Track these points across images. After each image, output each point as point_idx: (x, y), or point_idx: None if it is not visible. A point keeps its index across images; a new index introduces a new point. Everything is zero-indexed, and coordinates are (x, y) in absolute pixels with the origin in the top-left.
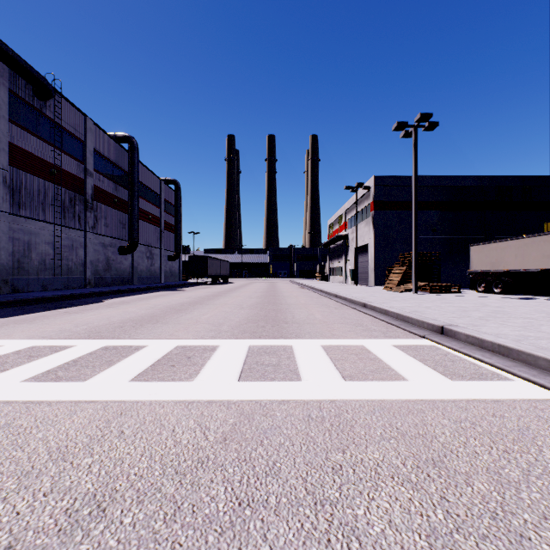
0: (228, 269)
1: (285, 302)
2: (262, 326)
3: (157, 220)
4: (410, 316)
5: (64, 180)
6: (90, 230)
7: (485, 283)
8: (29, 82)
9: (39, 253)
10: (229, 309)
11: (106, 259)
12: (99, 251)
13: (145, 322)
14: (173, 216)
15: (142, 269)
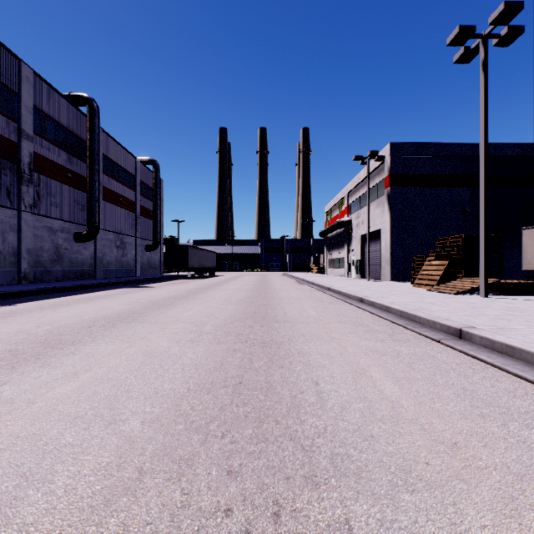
0: (214, 260)
1: (284, 313)
2: None
3: (131, 204)
4: None
5: None
6: (27, 209)
7: None
8: None
9: None
10: (164, 343)
11: (55, 248)
12: (43, 237)
13: None
14: (152, 201)
15: (109, 260)
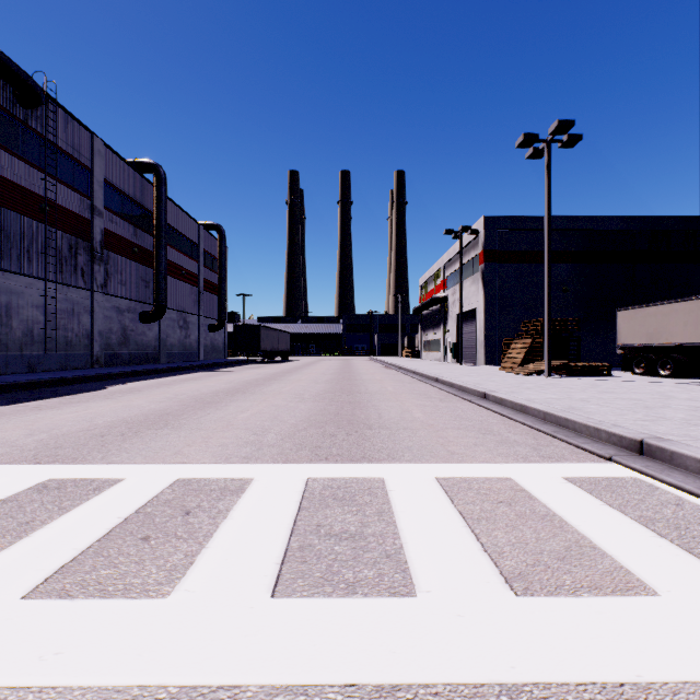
0: (288, 342)
1: (366, 389)
2: (331, 435)
3: (194, 277)
4: (571, 418)
5: (60, 219)
6: (99, 290)
7: (645, 361)
8: (7, 81)
9: (24, 319)
10: (282, 402)
11: (123, 329)
12: (111, 318)
13: (146, 426)
14: (215, 273)
15: (172, 342)
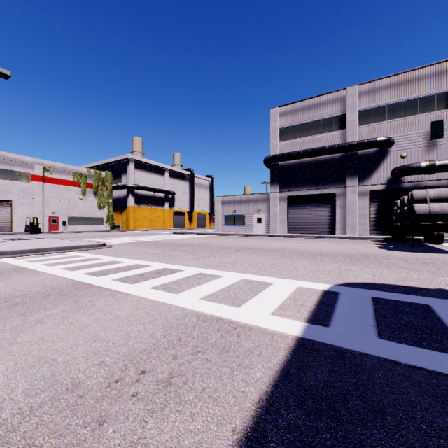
0: None
1: None
2: None
3: None
4: None
5: None
6: None
7: None
8: None
9: None
10: None
11: None
12: None
13: None
14: None
15: None
